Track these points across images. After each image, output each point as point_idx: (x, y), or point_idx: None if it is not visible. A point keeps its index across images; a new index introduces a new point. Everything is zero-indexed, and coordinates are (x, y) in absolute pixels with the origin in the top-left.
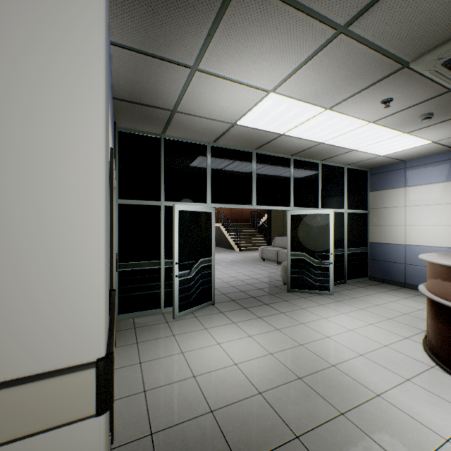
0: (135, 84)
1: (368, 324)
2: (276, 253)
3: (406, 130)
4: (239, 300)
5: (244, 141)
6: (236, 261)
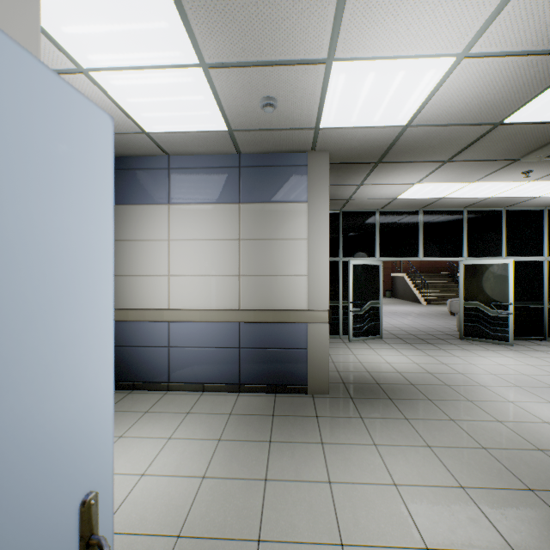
0: None
1: (526, 365)
2: None
3: None
4: (405, 339)
5: (408, 205)
6: (417, 313)
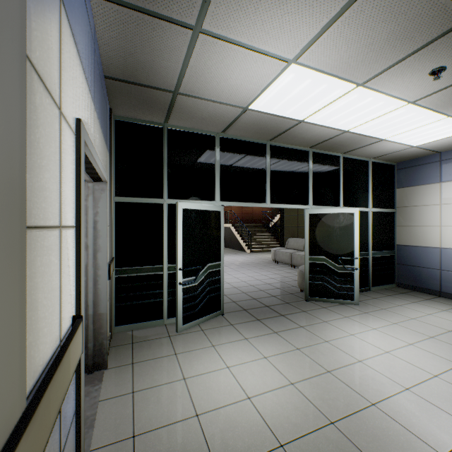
0: (127, 56)
1: (407, 344)
2: (290, 255)
3: (451, 112)
4: (252, 310)
5: (257, 131)
6: (247, 263)
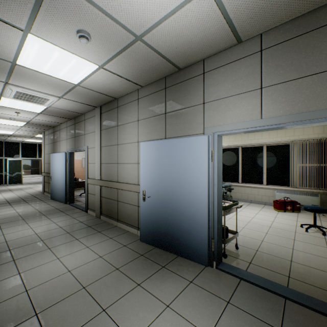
0: None
1: None
2: None
3: None
4: (32, 183)
5: (32, 142)
6: None
